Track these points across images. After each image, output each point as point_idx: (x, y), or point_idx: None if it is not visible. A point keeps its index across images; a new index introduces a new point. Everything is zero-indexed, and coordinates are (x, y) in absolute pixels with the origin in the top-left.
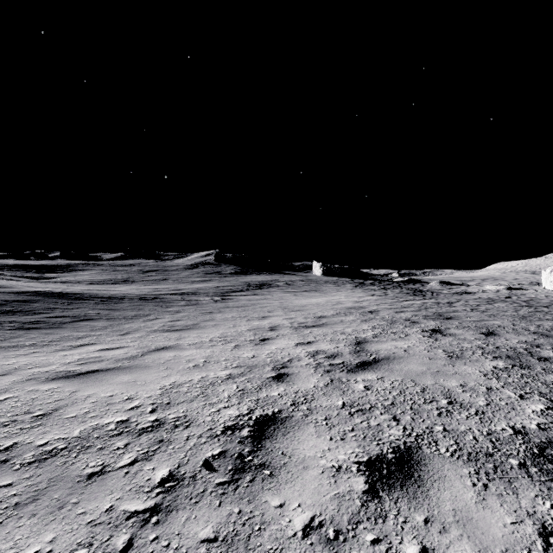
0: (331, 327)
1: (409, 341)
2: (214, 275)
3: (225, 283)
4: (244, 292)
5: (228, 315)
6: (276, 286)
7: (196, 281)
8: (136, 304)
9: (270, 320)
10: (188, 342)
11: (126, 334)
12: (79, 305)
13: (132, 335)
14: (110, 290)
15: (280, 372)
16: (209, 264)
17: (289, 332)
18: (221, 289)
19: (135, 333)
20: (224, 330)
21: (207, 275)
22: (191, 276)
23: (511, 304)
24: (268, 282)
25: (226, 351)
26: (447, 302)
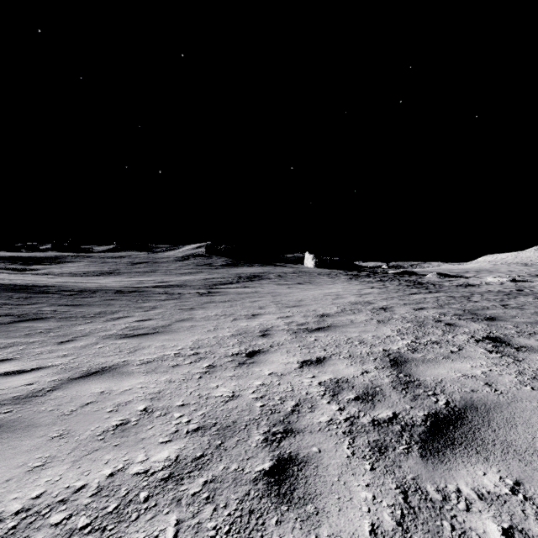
0: (342, 332)
1: (475, 361)
2: (205, 267)
3: (215, 275)
4: (233, 284)
5: (211, 313)
6: (267, 278)
7: (185, 273)
8: (107, 298)
9: (261, 320)
10: (143, 358)
11: (68, 342)
12: (38, 300)
13: (75, 344)
14: (88, 283)
15: (281, 454)
16: (200, 256)
17: (287, 339)
18: (210, 281)
19: (81, 339)
20: (200, 335)
21: (197, 267)
22: (181, 267)
23: (537, 298)
24: (259, 274)
25: (191, 380)
26: (462, 296)
